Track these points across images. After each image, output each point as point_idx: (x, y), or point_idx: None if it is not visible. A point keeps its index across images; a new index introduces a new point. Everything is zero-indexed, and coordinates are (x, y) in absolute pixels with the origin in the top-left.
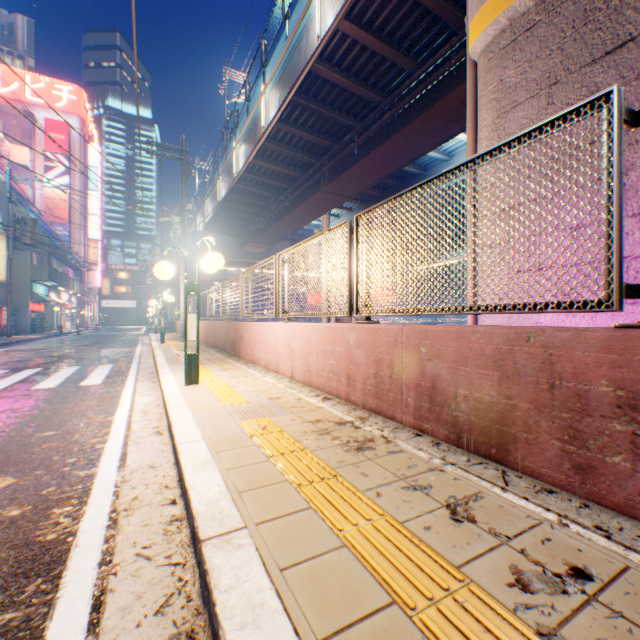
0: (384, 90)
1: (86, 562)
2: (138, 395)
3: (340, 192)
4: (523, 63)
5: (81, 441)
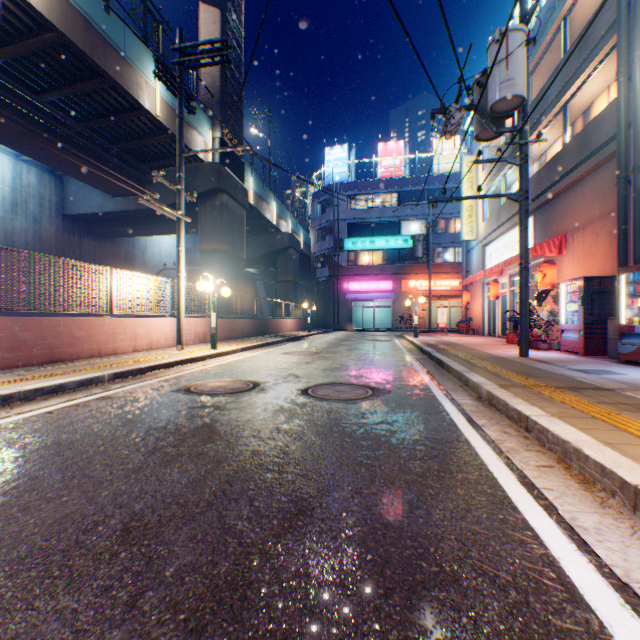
0: None
1: (17, 417)
2: None
3: None
4: None
5: None
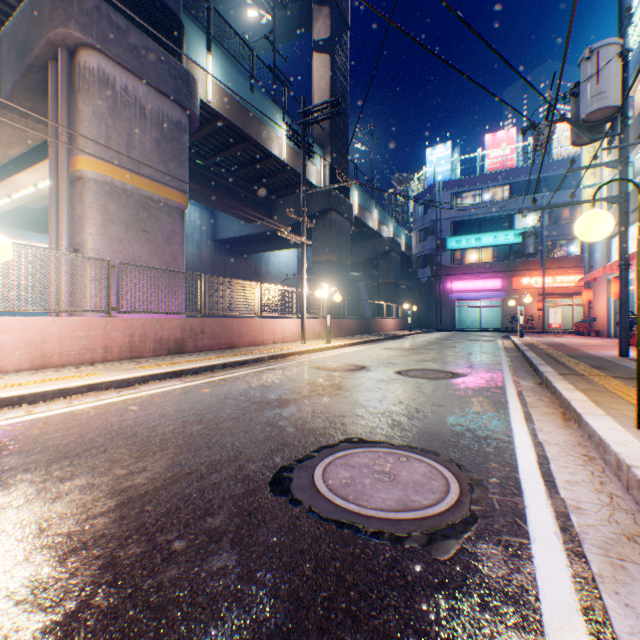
0: None
1: (233, 374)
2: None
3: None
4: (118, 208)
5: (152, 396)
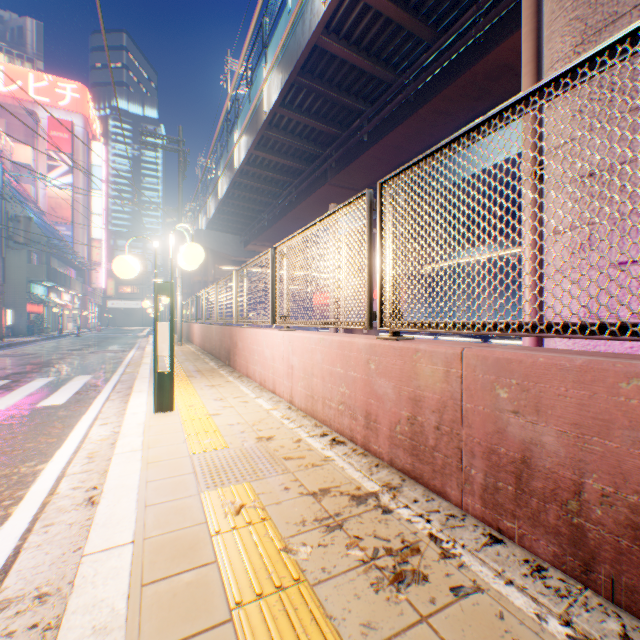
0: (398, 67)
1: None
2: (97, 424)
3: (348, 185)
4: None
5: None
